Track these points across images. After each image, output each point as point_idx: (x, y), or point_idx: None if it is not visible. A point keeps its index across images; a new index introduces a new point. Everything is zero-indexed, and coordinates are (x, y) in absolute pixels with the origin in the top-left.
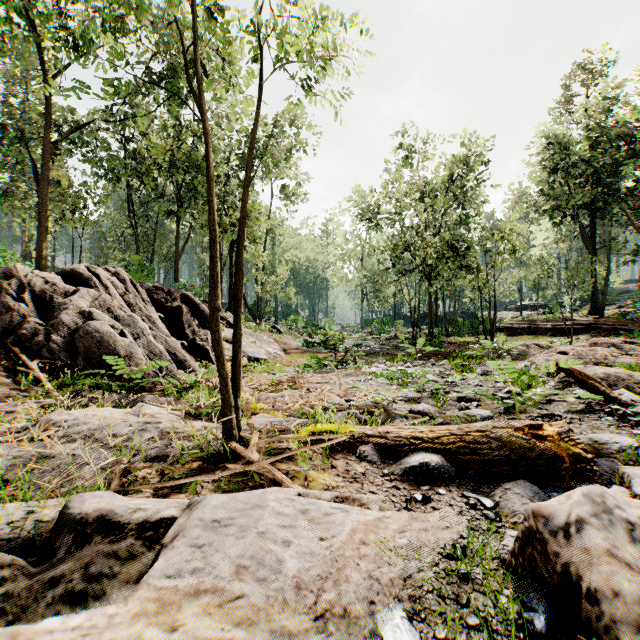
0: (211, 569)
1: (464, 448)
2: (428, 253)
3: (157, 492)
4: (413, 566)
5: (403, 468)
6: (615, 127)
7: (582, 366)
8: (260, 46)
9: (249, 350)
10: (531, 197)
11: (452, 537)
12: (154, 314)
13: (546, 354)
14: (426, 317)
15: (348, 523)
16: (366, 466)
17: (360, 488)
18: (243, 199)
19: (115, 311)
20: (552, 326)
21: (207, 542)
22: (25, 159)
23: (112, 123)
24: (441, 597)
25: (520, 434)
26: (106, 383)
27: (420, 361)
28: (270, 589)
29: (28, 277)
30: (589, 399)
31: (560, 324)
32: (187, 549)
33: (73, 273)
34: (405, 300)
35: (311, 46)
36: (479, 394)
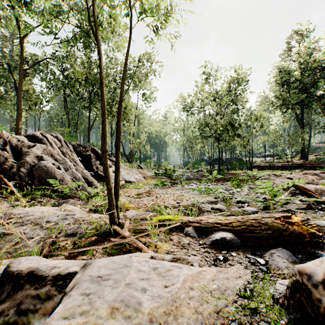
0: (95, 308)
1: (245, 229)
2: (218, 127)
3: (70, 254)
4: (222, 303)
5: (211, 240)
6: (314, 62)
7: (302, 184)
8: (130, 10)
9: (126, 177)
10: (270, 99)
11: (243, 283)
12: (76, 158)
13: (280, 179)
14: (216, 160)
15: (181, 275)
16: (189, 239)
17: (187, 252)
18: (121, 91)
19: (55, 156)
20: (281, 165)
21: (93, 291)
22: (11, 79)
23: (56, 61)
24: (241, 324)
25: (277, 221)
26: (49, 193)
27: (214, 183)
28: (133, 322)
29: (9, 138)
30: (308, 202)
31: (285, 164)
32: (79, 297)
33: (33, 136)
34: (206, 152)
35: (158, 7)
36: (251, 199)
